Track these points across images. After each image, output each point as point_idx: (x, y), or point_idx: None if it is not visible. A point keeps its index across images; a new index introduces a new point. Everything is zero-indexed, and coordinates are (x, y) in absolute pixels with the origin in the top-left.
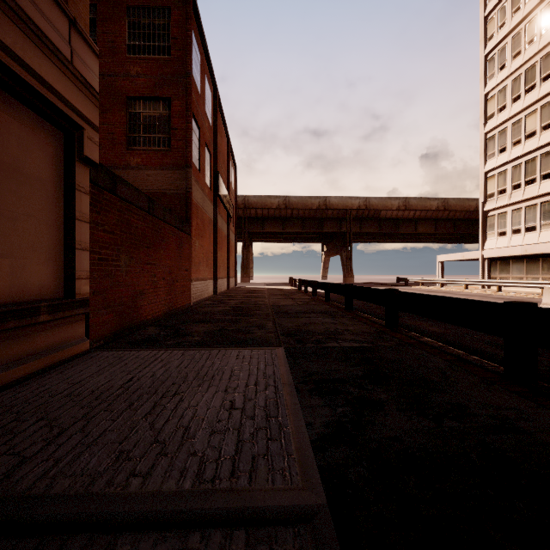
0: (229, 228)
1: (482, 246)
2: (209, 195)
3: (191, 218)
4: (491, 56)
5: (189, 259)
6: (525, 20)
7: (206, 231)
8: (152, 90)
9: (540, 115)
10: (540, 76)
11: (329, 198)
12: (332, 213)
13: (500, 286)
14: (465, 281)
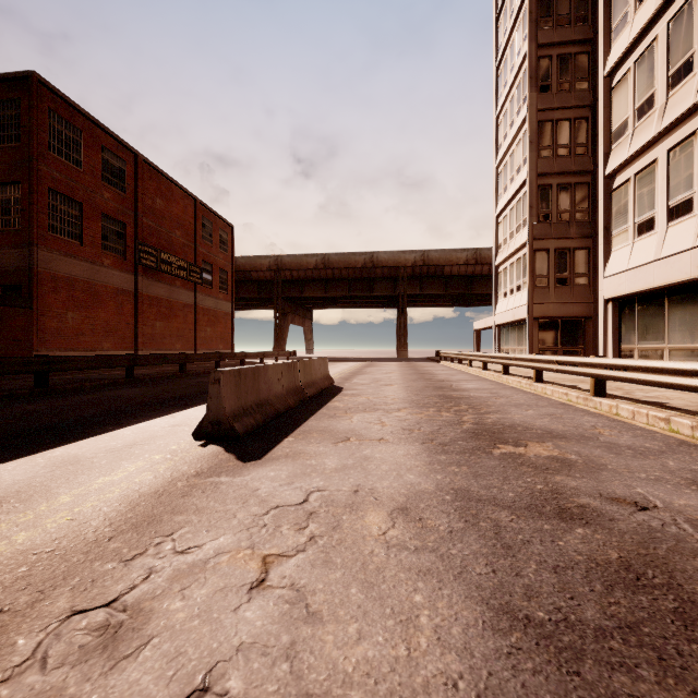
0: (196, 296)
1: (494, 310)
2: (117, 265)
3: (33, 293)
4: (500, 71)
5: (27, 330)
6: (516, 25)
7: (107, 302)
8: (7, 176)
9: (523, 145)
10: (522, 97)
11: (377, 253)
12: (382, 272)
13: (471, 360)
14: (457, 354)
